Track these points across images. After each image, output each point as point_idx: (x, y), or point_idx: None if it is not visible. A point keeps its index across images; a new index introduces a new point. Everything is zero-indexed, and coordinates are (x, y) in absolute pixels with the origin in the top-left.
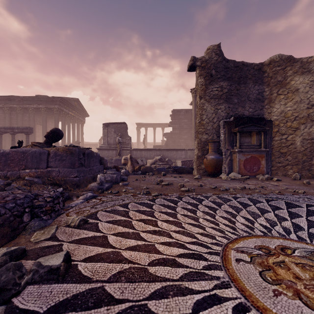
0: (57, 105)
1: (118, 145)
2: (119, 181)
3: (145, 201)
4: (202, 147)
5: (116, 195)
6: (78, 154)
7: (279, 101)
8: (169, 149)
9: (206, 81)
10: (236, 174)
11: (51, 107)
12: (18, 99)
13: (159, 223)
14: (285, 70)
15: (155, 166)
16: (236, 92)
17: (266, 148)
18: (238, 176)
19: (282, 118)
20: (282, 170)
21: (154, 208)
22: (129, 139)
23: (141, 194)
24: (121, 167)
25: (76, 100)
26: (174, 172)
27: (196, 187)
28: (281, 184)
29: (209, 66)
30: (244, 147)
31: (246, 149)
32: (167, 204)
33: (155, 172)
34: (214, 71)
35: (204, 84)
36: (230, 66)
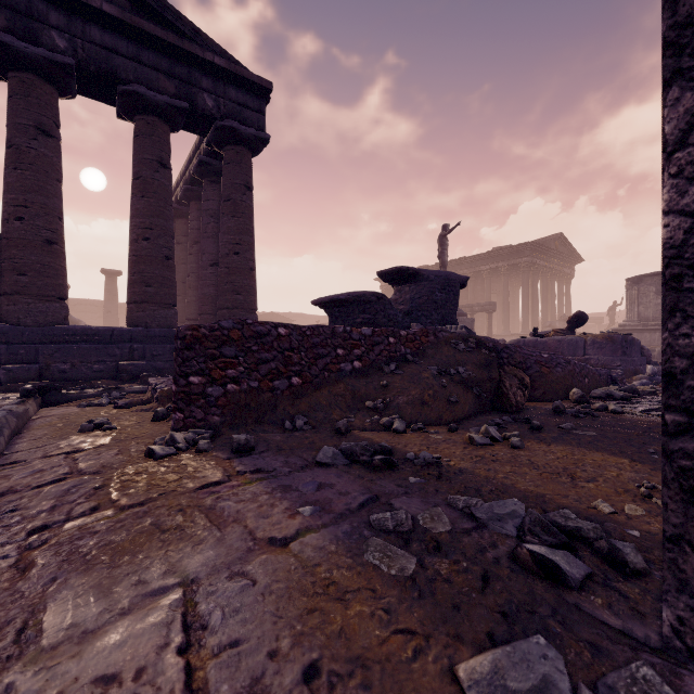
0: (526, 257)
1: None
2: None
3: None
4: None
5: None
6: (620, 341)
7: None
8: None
9: None
10: None
11: (515, 263)
12: (469, 261)
13: None
14: None
15: None
16: None
17: None
18: None
19: None
20: None
21: None
22: None
23: None
24: None
25: (557, 237)
26: None
27: None
28: None
29: None
30: None
31: None
32: None
33: None
34: None
35: None
36: None
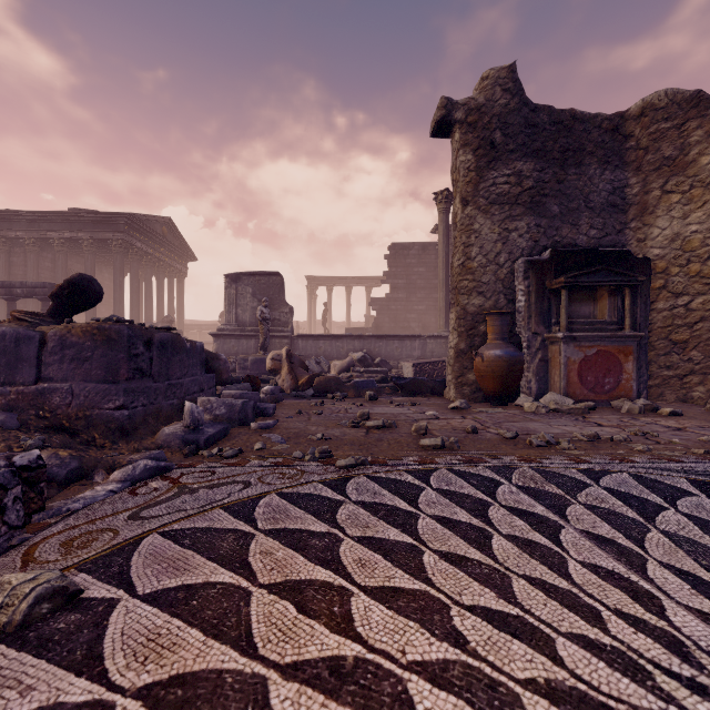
0: (120, 233)
1: (261, 326)
2: (252, 417)
3: (314, 490)
4: (469, 329)
5: (231, 464)
6: (127, 342)
7: (667, 210)
8: (383, 337)
9: (480, 159)
10: (559, 397)
11: (105, 238)
12: (27, 219)
13: (358, 612)
14: (683, 129)
15: (351, 375)
16: (557, 189)
17: (634, 330)
18: (566, 402)
19: (675, 254)
20: (676, 385)
21: (341, 522)
22: (288, 311)
23: (304, 460)
24: (267, 378)
25: (165, 222)
26: (398, 393)
27: (462, 435)
28: (691, 426)
29: (487, 123)
30: (578, 329)
31: (586, 333)
32: (383, 501)
33: (349, 393)
34: (500, 134)
35: (475, 168)
36: (541, 123)
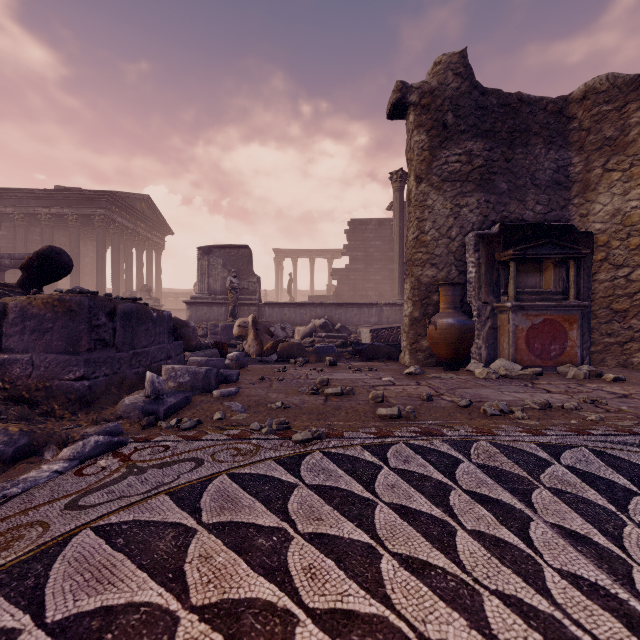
0: (102, 209)
1: (230, 294)
2: (215, 384)
3: (267, 471)
4: (423, 298)
5: (187, 437)
6: (88, 313)
7: (609, 187)
8: (343, 304)
9: (433, 139)
10: (508, 363)
11: (88, 213)
12: (17, 196)
13: None
14: (623, 111)
15: (313, 340)
16: (505, 167)
17: (578, 300)
18: (515, 368)
19: (616, 228)
20: (616, 352)
21: (292, 513)
22: (255, 281)
23: (261, 433)
24: (236, 342)
25: (144, 199)
26: (356, 358)
27: (417, 403)
28: (636, 393)
29: (440, 105)
30: (525, 298)
31: (533, 303)
32: (338, 485)
33: (310, 358)
34: (452, 115)
35: (428, 147)
36: (490, 105)
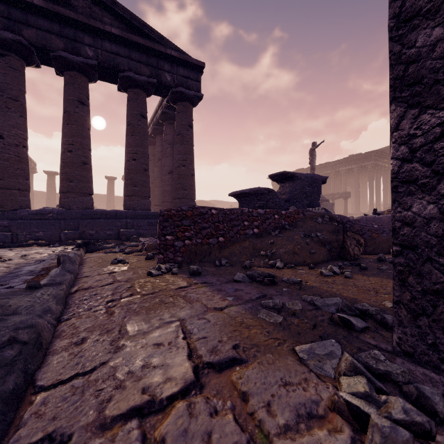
0: (372, 161)
1: None
2: None
3: None
4: None
5: None
6: None
7: None
8: None
9: None
10: None
11: (364, 165)
12: (331, 165)
13: None
14: None
15: None
16: None
17: None
18: None
19: None
20: None
21: None
22: None
23: None
24: None
25: None
26: None
27: None
28: None
29: None
30: None
31: None
32: None
33: None
34: None
35: None
36: None
